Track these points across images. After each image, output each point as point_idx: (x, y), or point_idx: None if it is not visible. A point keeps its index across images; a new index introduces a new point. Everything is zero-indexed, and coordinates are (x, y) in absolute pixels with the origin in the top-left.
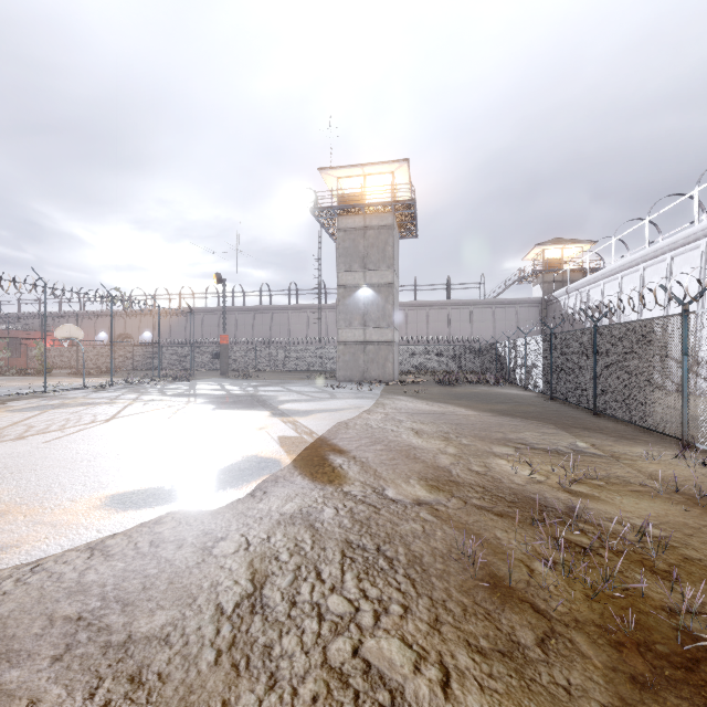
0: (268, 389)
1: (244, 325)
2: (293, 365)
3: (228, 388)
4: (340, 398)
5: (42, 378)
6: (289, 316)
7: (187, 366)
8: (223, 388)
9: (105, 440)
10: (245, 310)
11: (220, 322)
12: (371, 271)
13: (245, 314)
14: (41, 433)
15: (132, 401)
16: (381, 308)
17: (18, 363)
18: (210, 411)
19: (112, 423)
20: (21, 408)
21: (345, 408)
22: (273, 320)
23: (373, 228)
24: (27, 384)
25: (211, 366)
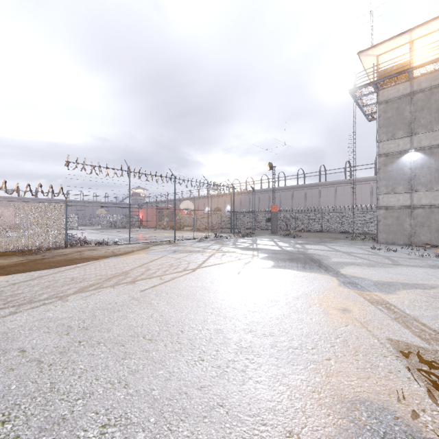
0: (314, 247)
1: (286, 199)
2: (324, 227)
3: (280, 244)
4: (408, 265)
5: (179, 231)
6: (320, 191)
7: (250, 226)
8: (276, 244)
9: (182, 297)
10: (286, 189)
11: (269, 198)
12: (420, 134)
13: (286, 191)
14: (147, 278)
15: (215, 251)
16: (434, 170)
17: (173, 224)
18: (272, 269)
19: (195, 274)
20: (156, 251)
21: (438, 284)
22: (306, 195)
23: (423, 90)
24: (170, 235)
25: (264, 227)
